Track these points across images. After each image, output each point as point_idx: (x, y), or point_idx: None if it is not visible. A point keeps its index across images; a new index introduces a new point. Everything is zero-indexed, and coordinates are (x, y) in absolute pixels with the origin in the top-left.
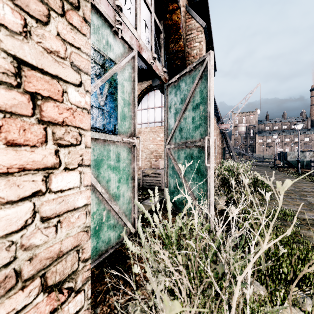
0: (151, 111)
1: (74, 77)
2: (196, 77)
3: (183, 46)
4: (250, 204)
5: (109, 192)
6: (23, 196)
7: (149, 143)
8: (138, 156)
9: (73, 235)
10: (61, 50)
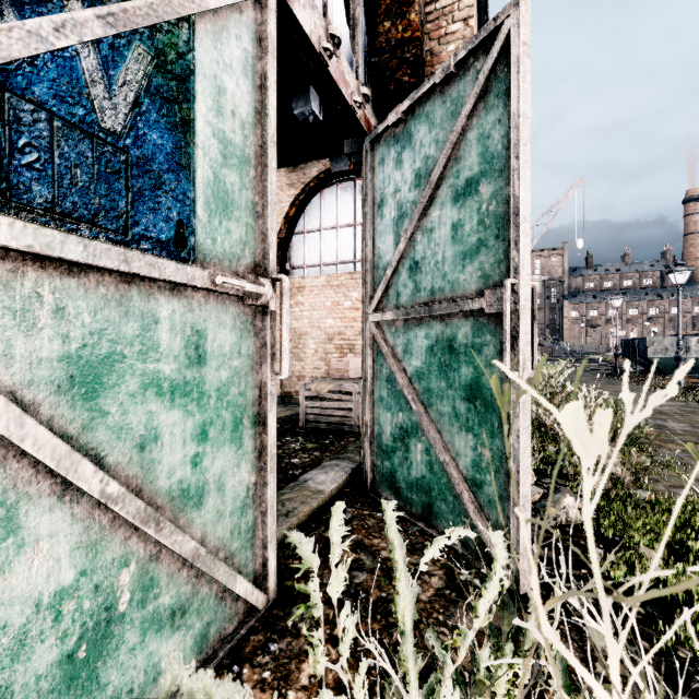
0: (328, 235)
1: None
2: (468, 96)
3: (418, 26)
4: (608, 482)
5: (153, 485)
6: None
7: (323, 316)
8: (297, 348)
9: None
10: None
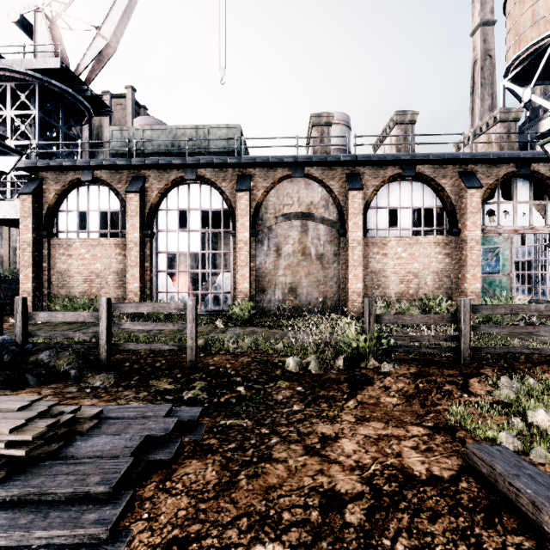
0: None
1: (478, 273)
2: None
3: None
4: None
5: (495, 294)
6: (473, 286)
7: None
8: None
9: (478, 291)
10: (477, 271)
